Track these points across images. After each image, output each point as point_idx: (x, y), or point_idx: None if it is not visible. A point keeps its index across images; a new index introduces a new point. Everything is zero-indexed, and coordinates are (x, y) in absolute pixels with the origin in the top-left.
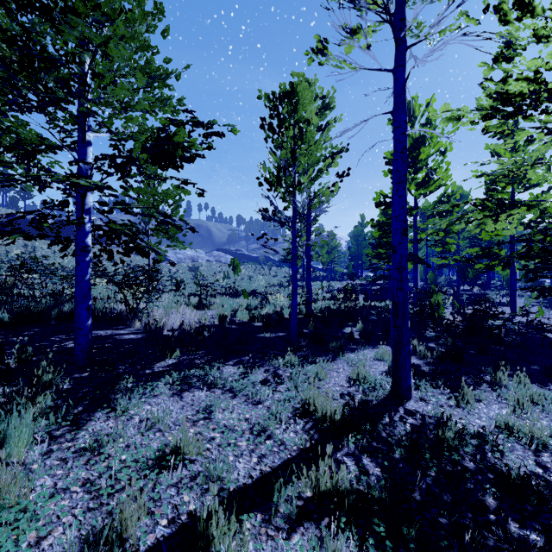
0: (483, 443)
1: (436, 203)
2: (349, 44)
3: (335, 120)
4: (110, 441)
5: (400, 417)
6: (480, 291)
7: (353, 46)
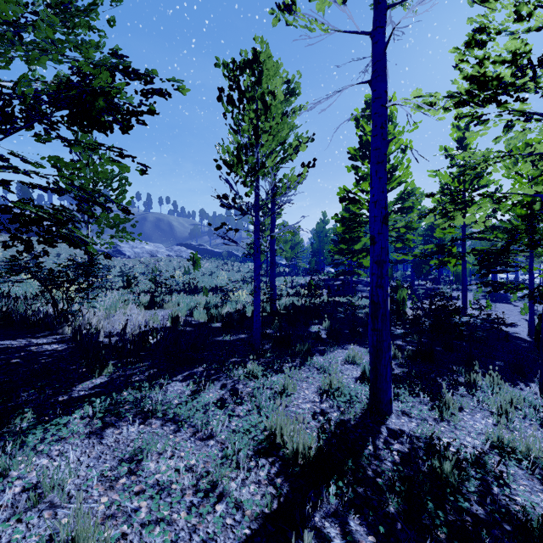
0: (486, 475)
1: (397, 200)
2: None
3: (301, 107)
4: None
5: (385, 442)
6: (432, 286)
7: (325, 1)
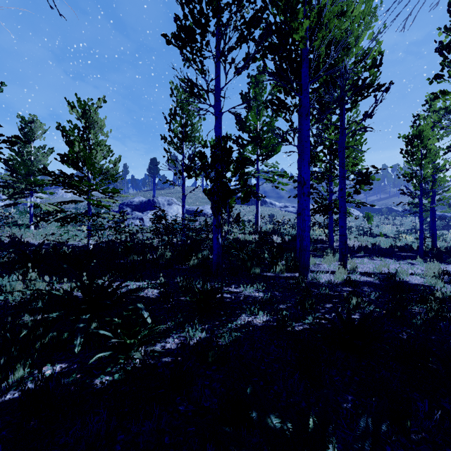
0: None
1: None
2: None
3: None
4: (363, 262)
5: None
6: None
7: None
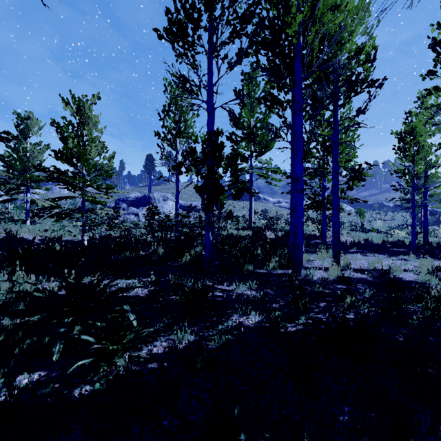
0: None
1: None
2: None
3: None
4: (356, 258)
5: None
6: None
7: None
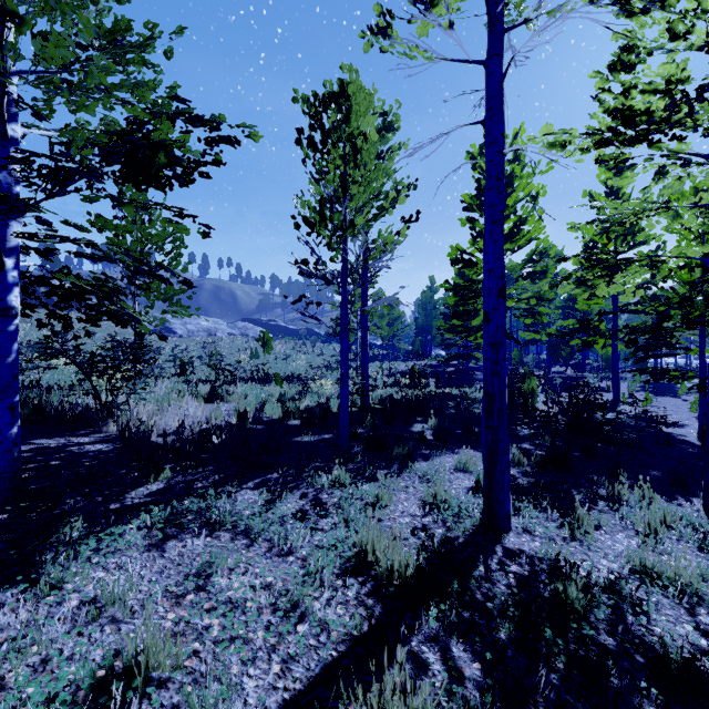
0: (621, 602)
1: (526, 262)
2: (424, 21)
3: (400, 146)
4: (7, 658)
5: (499, 563)
6: (575, 374)
7: (429, 24)
